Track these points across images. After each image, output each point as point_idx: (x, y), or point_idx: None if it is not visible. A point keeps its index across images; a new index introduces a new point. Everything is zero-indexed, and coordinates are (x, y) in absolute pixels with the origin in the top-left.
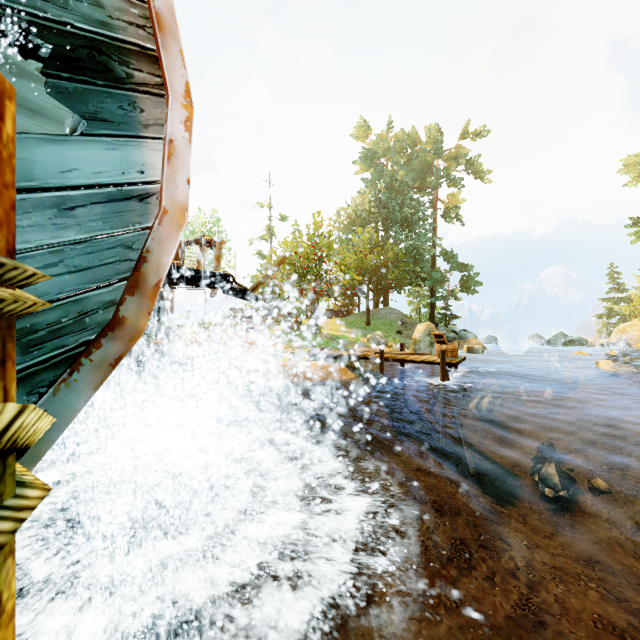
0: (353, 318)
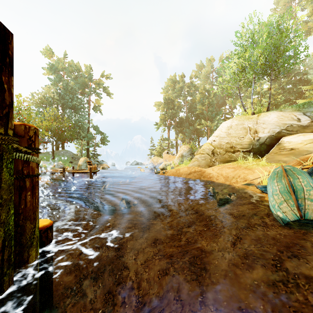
0: (43, 155)
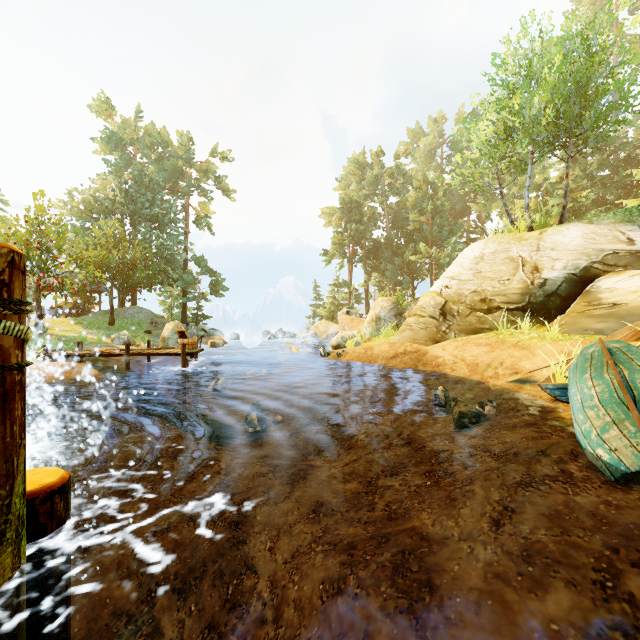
0: (92, 317)
